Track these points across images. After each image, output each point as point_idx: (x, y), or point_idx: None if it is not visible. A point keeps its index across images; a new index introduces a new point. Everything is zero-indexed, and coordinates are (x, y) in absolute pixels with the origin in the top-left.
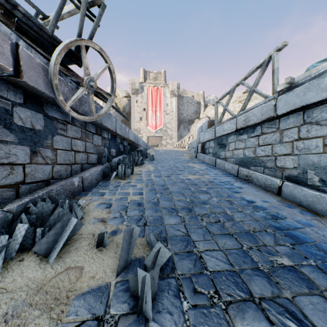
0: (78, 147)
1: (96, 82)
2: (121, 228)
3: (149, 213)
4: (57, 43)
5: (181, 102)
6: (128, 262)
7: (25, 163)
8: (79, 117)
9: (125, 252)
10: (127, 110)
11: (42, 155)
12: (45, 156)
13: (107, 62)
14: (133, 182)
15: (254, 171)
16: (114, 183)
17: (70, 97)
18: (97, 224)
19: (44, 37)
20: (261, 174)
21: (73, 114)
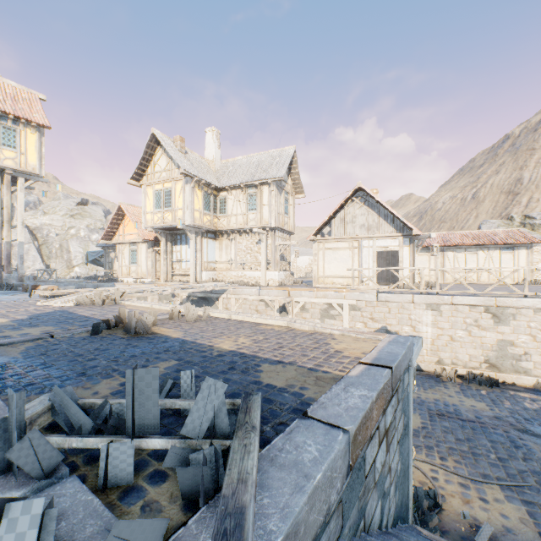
0: None
1: None
2: None
3: None
4: None
5: None
6: None
7: None
8: None
9: None
10: None
11: None
12: None
13: None
14: None
15: None
16: None
17: None
18: None
19: None
20: None
21: None
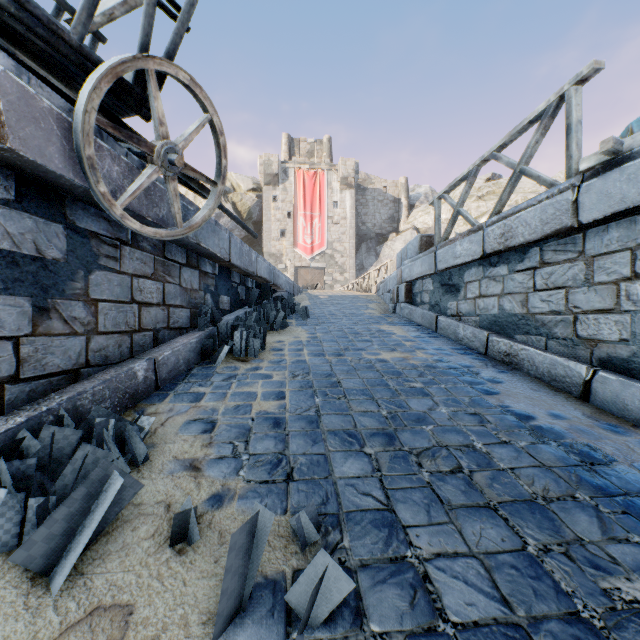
0: (147, 296)
1: (182, 154)
2: (233, 487)
3: (299, 446)
4: (94, 66)
5: (362, 200)
6: (245, 596)
7: (19, 336)
8: (146, 230)
9: (237, 575)
10: (257, 215)
11: (61, 315)
12: (70, 316)
13: (207, 109)
14: (265, 368)
15: (525, 346)
16: (225, 370)
17: (125, 187)
18: (179, 475)
19: (61, 51)
20: (541, 353)
21: (132, 223)
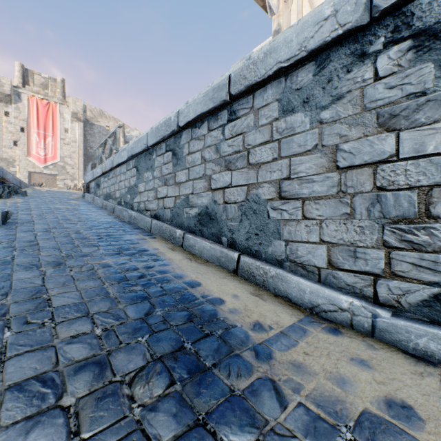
0: None
1: None
2: None
3: None
4: None
5: (91, 132)
6: None
7: None
8: None
9: None
10: None
11: None
12: None
13: None
14: None
15: (108, 202)
16: None
17: None
18: None
19: None
20: (110, 203)
21: None
